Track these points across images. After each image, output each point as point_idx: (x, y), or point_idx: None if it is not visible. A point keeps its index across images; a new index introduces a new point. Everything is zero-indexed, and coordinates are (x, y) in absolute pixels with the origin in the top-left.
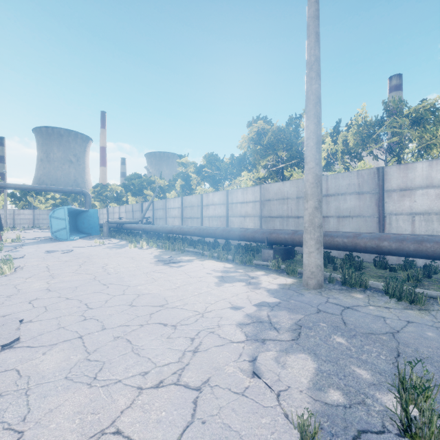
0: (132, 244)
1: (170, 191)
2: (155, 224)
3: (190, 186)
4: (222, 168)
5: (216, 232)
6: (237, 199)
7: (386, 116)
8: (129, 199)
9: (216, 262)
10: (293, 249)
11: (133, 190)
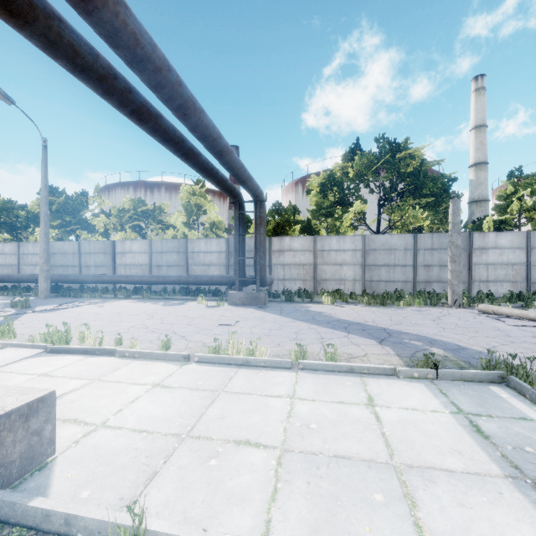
0: None
1: None
2: None
3: None
4: (21, 217)
5: None
6: (29, 250)
7: (135, 208)
8: None
9: None
10: (62, 286)
11: None
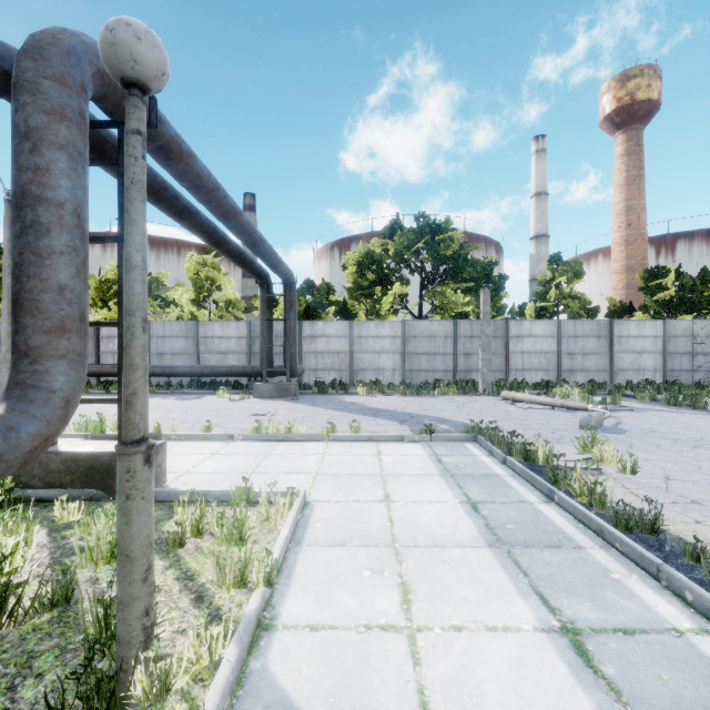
0: None
1: None
2: None
3: None
4: None
5: None
6: None
7: None
8: None
9: None
10: None
11: None
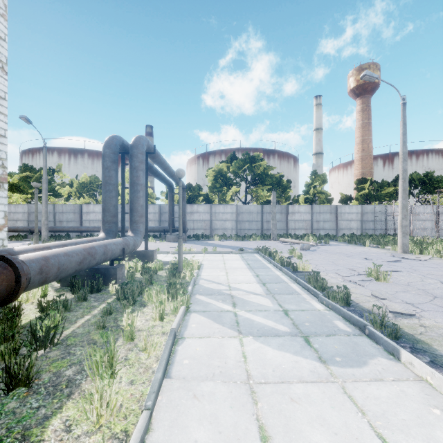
0: None
1: None
2: None
3: None
4: None
5: None
6: (11, 210)
7: (92, 182)
8: None
9: None
10: None
11: None
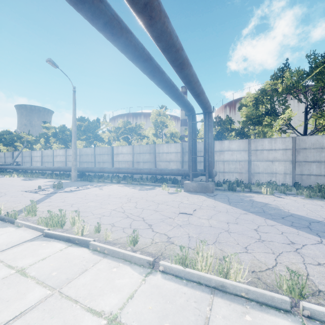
0: (7, 175)
1: (36, 144)
2: (23, 165)
3: (49, 143)
4: (68, 135)
5: (55, 168)
6: (70, 153)
7: (125, 126)
8: (1, 148)
9: (50, 179)
10: (85, 174)
11: (5, 142)
